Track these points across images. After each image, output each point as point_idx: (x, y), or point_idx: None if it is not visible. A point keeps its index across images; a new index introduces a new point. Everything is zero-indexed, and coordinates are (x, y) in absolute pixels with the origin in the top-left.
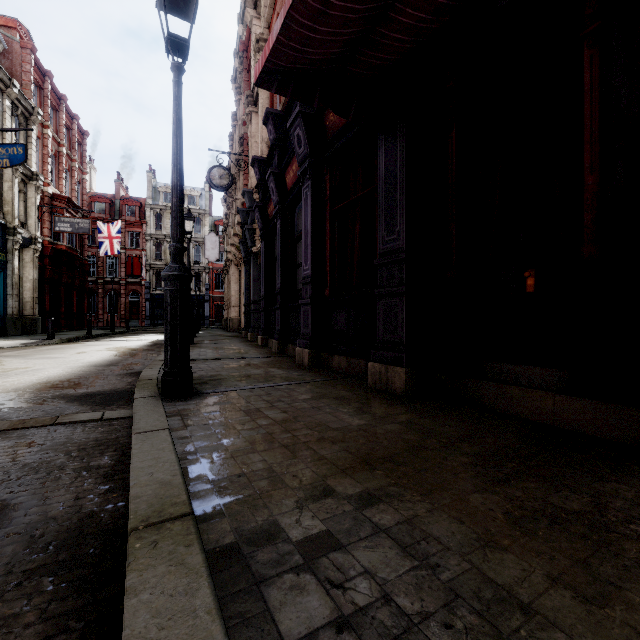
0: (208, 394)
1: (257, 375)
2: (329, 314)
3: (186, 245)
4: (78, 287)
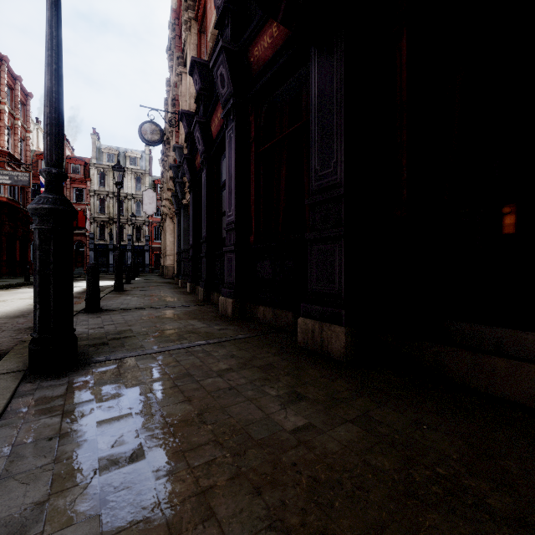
0: (97, 364)
1: (172, 330)
2: (254, 262)
3: (128, 201)
4: (21, 237)
